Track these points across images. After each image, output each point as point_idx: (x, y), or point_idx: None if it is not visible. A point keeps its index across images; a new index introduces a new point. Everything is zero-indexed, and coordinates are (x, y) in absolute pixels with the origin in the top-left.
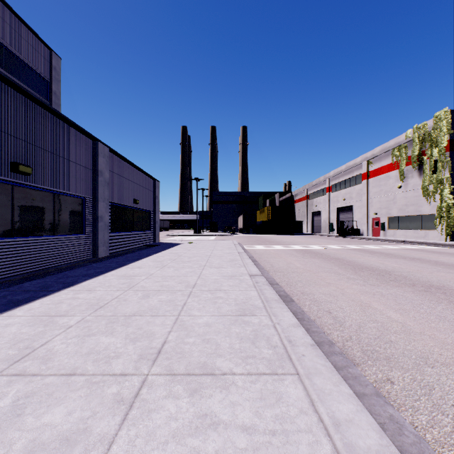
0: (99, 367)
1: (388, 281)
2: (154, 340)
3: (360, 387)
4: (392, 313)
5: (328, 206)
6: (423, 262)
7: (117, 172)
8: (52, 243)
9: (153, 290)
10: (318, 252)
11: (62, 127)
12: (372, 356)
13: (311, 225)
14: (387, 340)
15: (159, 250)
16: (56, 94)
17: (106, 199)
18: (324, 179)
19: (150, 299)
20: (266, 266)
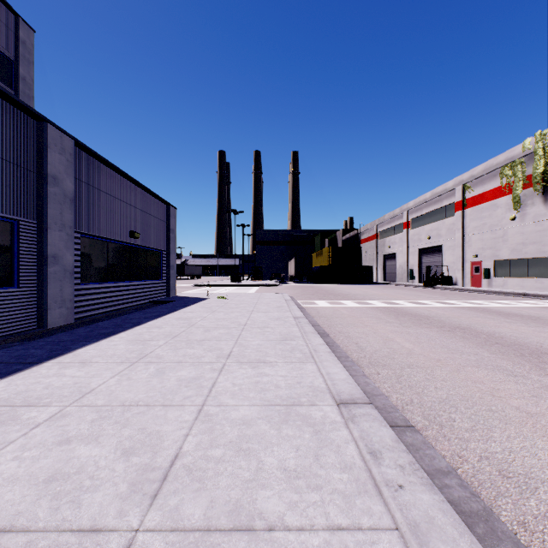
0: None
1: None
2: None
3: None
4: None
5: (407, 247)
6: None
7: (95, 185)
8: None
9: None
10: (419, 314)
11: None
12: None
13: (383, 271)
14: None
15: (164, 312)
16: (26, 81)
17: (68, 227)
18: (401, 212)
19: None
20: (348, 347)
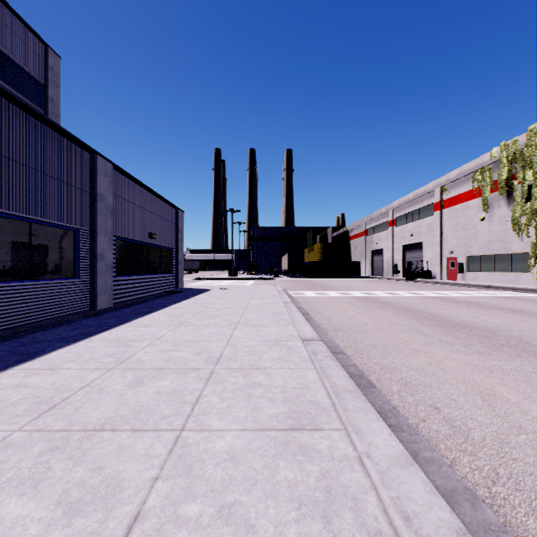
0: None
1: (500, 347)
2: (114, 511)
3: None
4: None
5: (392, 243)
6: (531, 315)
7: (125, 197)
8: (26, 291)
9: (153, 368)
10: (387, 302)
11: (43, 131)
12: None
13: (371, 266)
14: None
15: (181, 299)
16: (53, 102)
17: (109, 232)
18: (386, 211)
19: (143, 389)
20: (321, 321)
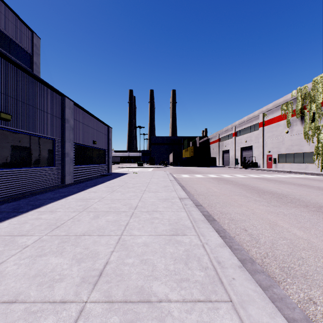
0: (41, 293)
1: (286, 203)
2: (97, 261)
3: (289, 311)
4: (296, 230)
5: (234, 146)
6: (309, 187)
7: (80, 120)
8: (28, 173)
9: (103, 211)
10: (229, 180)
11: (37, 85)
12: (290, 273)
13: (222, 160)
14: (299, 257)
15: (111, 178)
16: (36, 64)
17: (71, 140)
18: (231, 127)
19: (99, 220)
20: (191, 190)
